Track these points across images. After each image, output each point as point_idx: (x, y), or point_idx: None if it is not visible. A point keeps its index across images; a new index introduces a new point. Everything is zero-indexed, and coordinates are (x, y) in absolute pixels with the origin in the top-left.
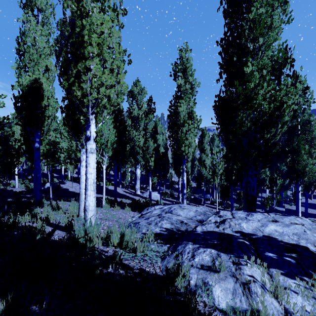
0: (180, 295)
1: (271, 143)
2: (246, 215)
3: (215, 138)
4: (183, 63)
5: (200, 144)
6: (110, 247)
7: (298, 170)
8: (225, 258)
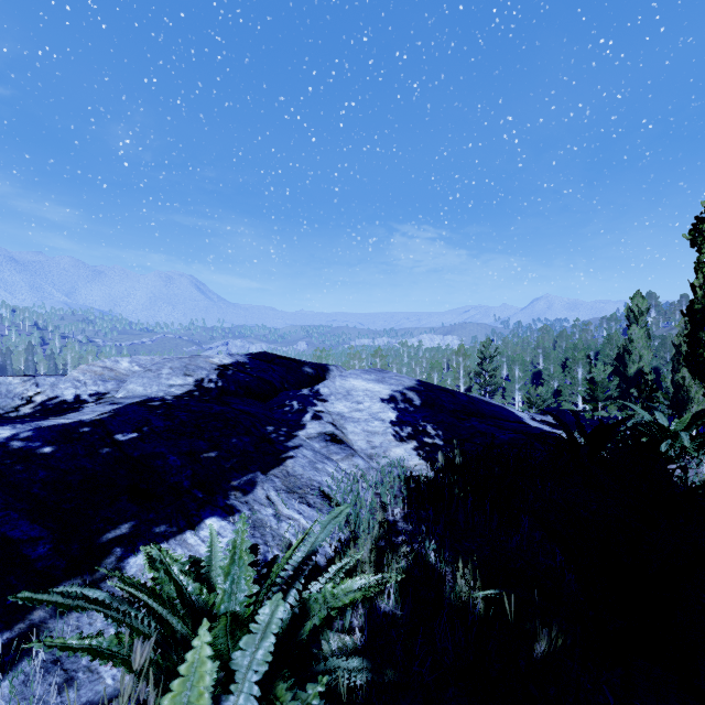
0: None
1: None
2: None
3: None
4: None
5: None
6: None
7: None
8: None
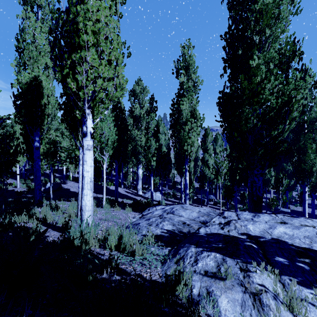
0: (181, 306)
1: (279, 140)
2: (252, 216)
3: (218, 137)
4: (185, 61)
5: (203, 144)
6: (107, 249)
7: (305, 170)
8: (231, 263)
